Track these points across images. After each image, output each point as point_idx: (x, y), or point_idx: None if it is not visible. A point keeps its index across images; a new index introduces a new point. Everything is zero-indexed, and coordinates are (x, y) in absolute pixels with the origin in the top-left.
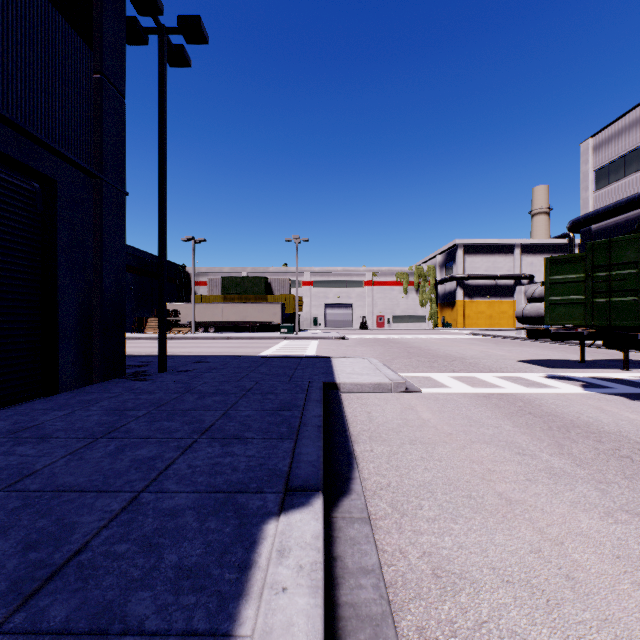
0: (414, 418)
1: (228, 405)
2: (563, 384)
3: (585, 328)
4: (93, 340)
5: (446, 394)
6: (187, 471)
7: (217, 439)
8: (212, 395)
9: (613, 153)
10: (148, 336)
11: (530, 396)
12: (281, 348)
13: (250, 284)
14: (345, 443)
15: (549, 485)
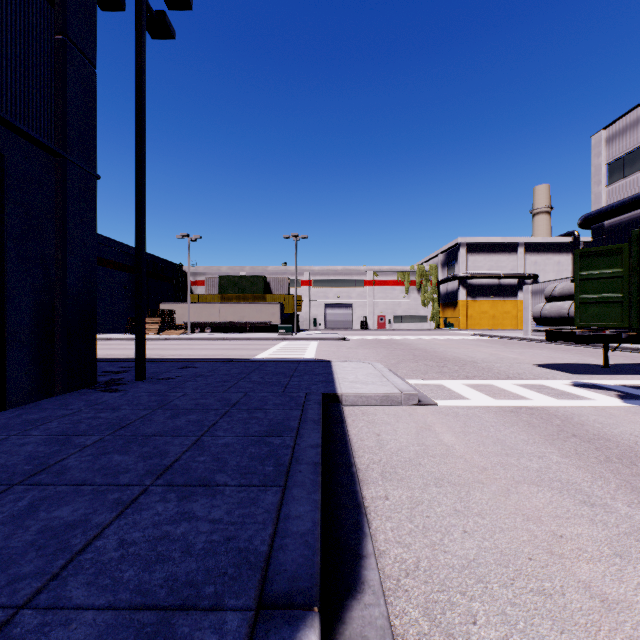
0: (434, 443)
1: (204, 428)
2: (596, 394)
3: (613, 330)
4: (54, 345)
5: (466, 408)
6: (114, 554)
7: (176, 486)
8: (188, 412)
9: (628, 145)
10: None
11: (565, 411)
12: (278, 350)
13: (248, 283)
14: (351, 486)
15: None
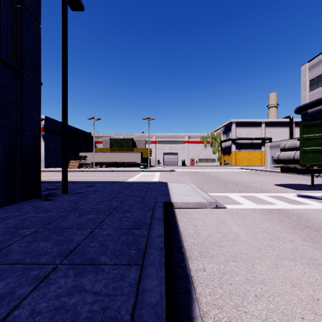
0: (228, 232)
1: (96, 223)
2: (312, 201)
3: (318, 166)
4: (16, 175)
5: (242, 209)
6: None
7: (74, 265)
8: (88, 213)
9: (320, 70)
10: (69, 170)
11: (297, 211)
12: (140, 177)
13: (124, 142)
14: (182, 262)
15: None
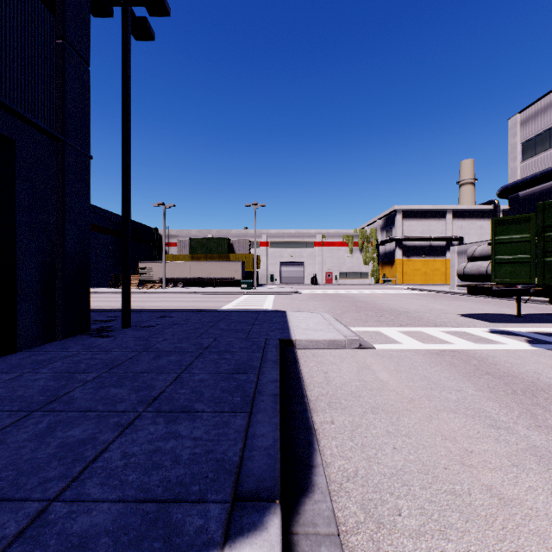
0: (372, 379)
1: (182, 366)
2: (509, 339)
3: (524, 285)
4: (55, 298)
5: (399, 351)
6: (119, 463)
7: (163, 412)
8: (168, 354)
9: (539, 127)
10: None
11: (481, 353)
12: (241, 302)
13: (214, 245)
14: (303, 413)
15: (541, 474)
